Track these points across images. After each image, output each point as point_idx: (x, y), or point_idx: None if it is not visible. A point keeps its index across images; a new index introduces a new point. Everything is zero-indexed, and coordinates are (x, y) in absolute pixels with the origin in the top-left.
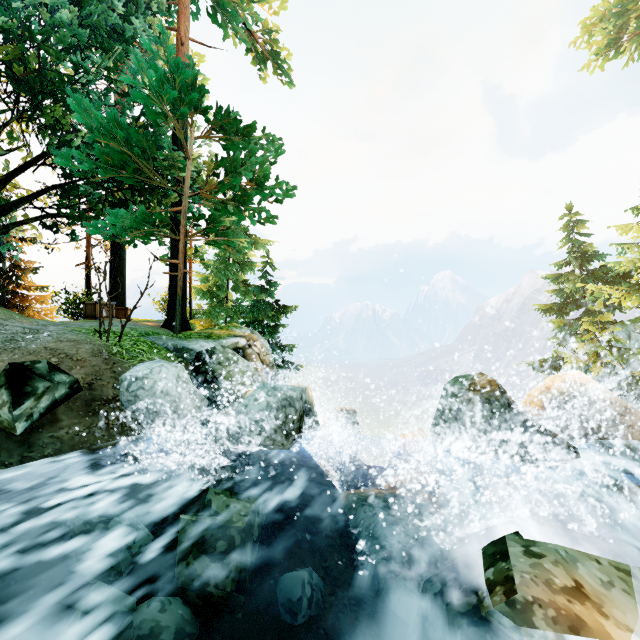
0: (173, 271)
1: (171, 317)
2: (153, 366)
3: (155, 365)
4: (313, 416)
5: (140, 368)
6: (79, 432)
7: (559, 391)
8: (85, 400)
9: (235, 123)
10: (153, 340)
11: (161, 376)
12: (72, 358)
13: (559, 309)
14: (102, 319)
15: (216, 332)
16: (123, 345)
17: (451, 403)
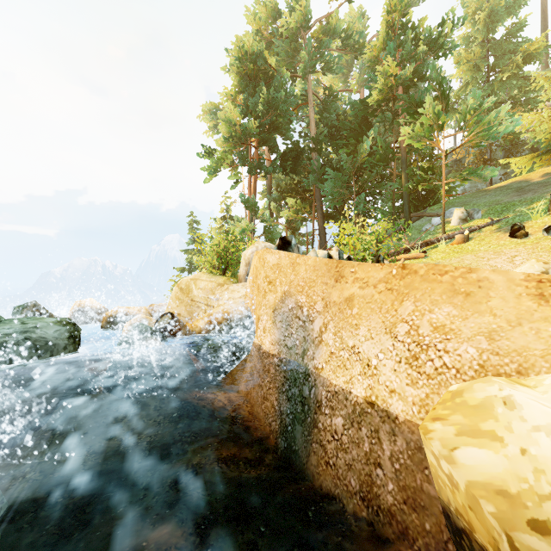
0: None
1: None
2: None
3: None
4: None
5: None
6: None
7: (77, 307)
8: None
9: None
10: None
11: None
12: None
13: (188, 270)
14: None
15: None
16: None
17: (15, 315)
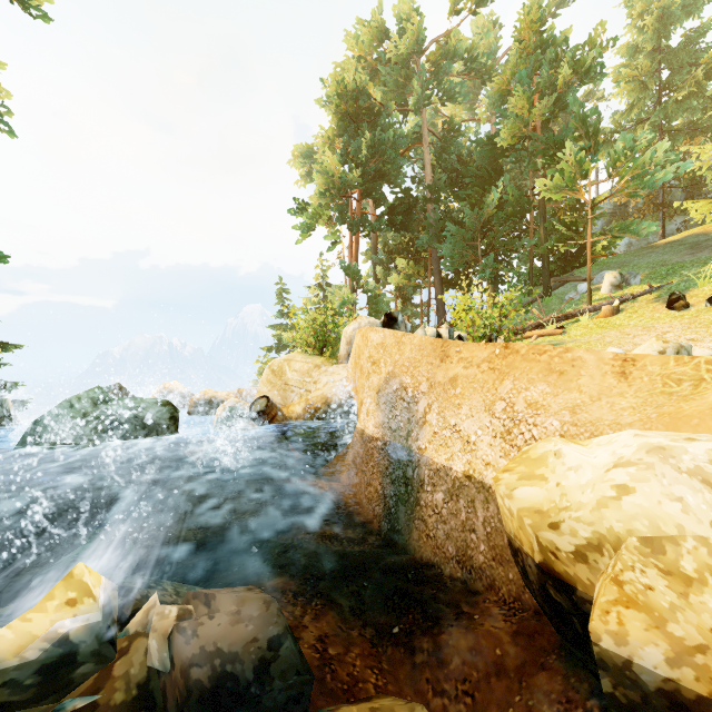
0: None
1: None
2: None
3: None
4: (13, 417)
5: None
6: None
7: (162, 390)
8: None
9: None
10: None
11: None
12: None
13: (276, 349)
14: None
15: None
16: None
17: None
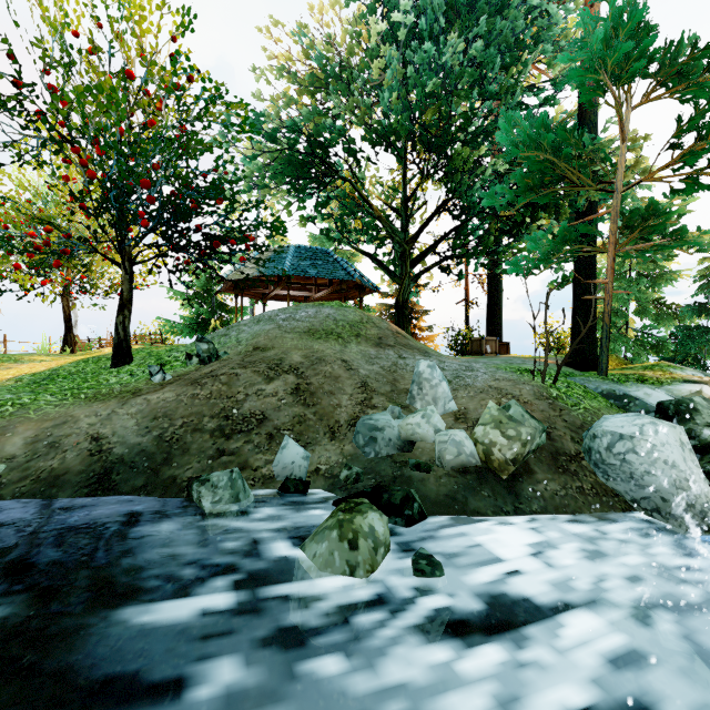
0: (578, 296)
1: (576, 353)
2: (638, 422)
3: (640, 421)
4: None
5: (618, 423)
6: (556, 491)
7: None
8: (549, 452)
9: (705, 55)
10: (581, 382)
11: (661, 439)
12: (518, 400)
13: None
14: (486, 355)
15: (648, 374)
16: (558, 387)
17: None
